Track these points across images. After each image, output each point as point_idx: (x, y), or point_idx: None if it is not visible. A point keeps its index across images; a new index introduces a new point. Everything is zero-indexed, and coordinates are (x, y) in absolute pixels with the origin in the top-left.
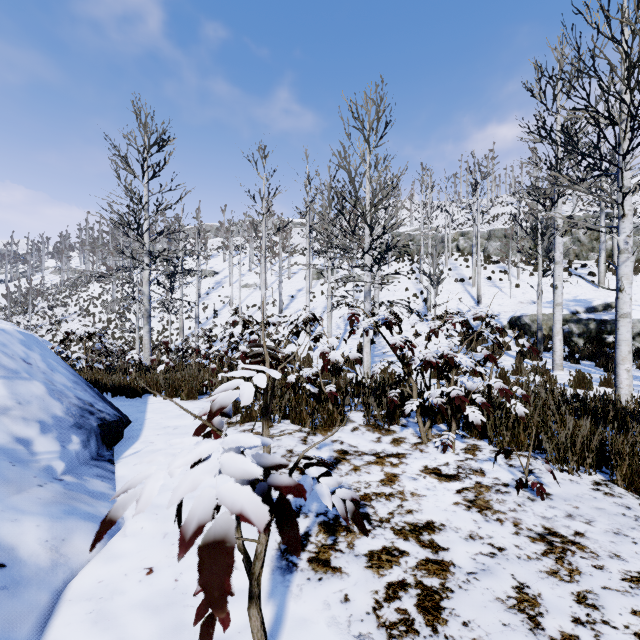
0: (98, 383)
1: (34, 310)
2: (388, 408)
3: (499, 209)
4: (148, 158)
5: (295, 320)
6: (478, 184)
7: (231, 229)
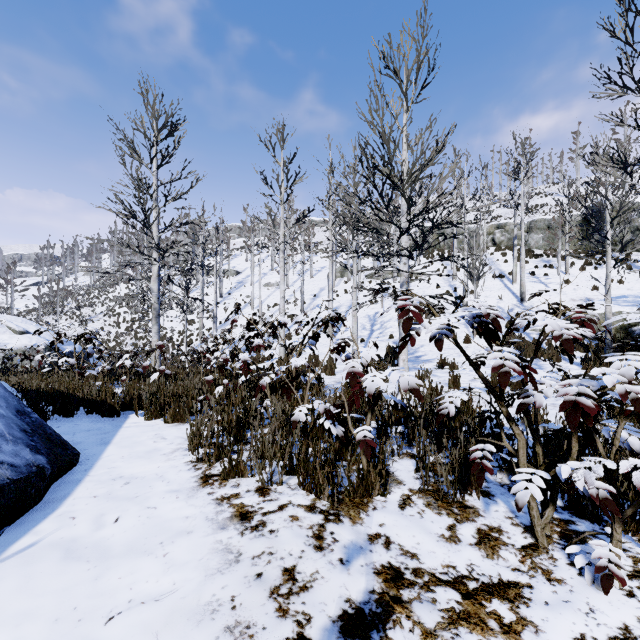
0: (69, 398)
1: (64, 310)
2: (462, 467)
3: (537, 200)
4: (155, 143)
5: (312, 319)
6: (522, 167)
7: (252, 226)
